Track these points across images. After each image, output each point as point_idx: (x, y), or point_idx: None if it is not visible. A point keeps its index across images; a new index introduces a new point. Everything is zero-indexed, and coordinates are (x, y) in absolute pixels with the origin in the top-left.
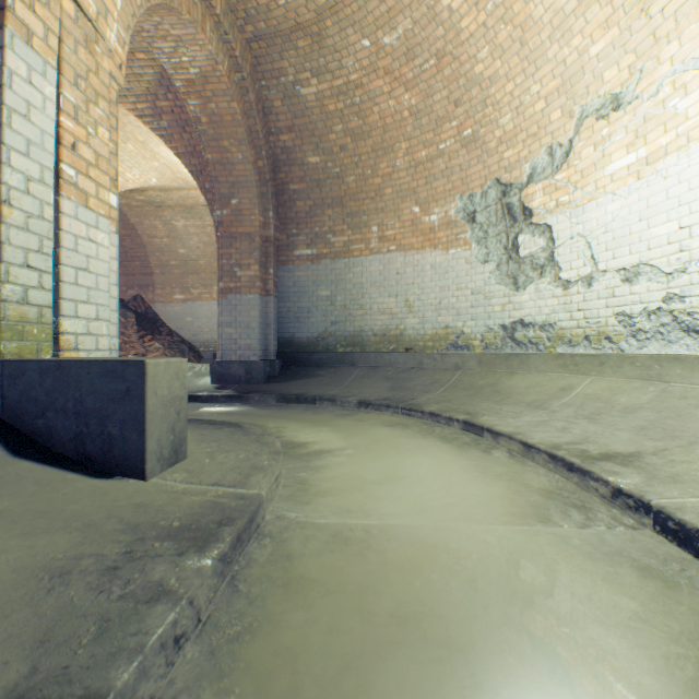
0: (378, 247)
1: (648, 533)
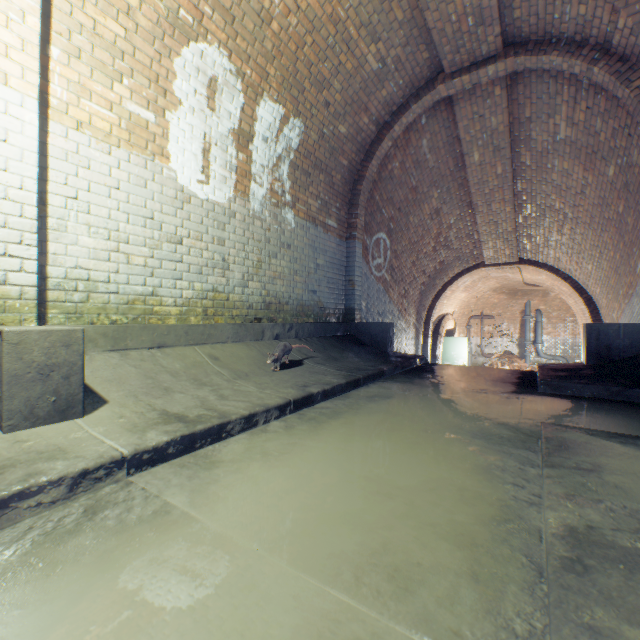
0: None
1: (137, 477)
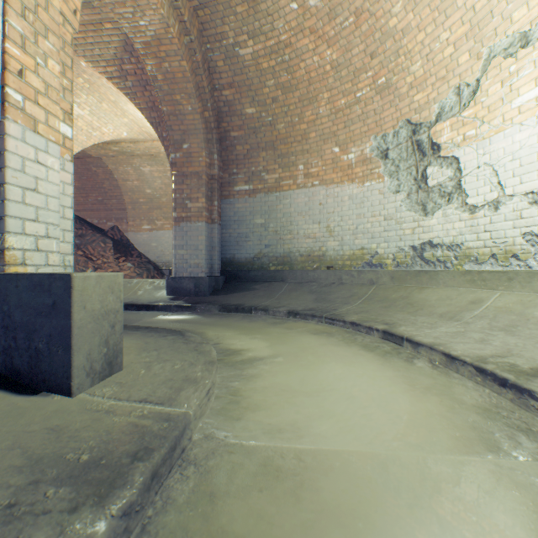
0: (304, 182)
1: None
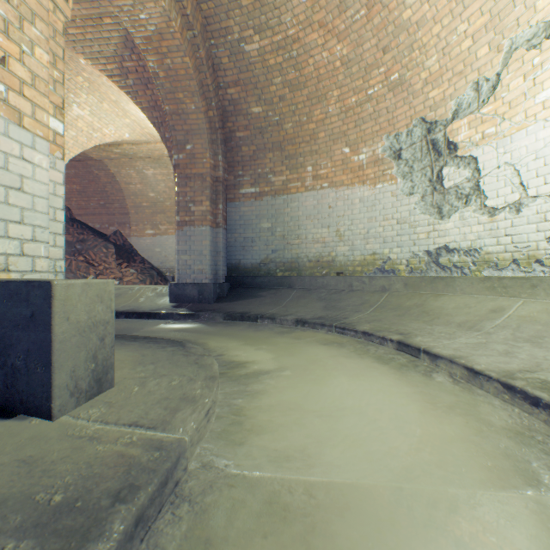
0: (312, 184)
1: None
